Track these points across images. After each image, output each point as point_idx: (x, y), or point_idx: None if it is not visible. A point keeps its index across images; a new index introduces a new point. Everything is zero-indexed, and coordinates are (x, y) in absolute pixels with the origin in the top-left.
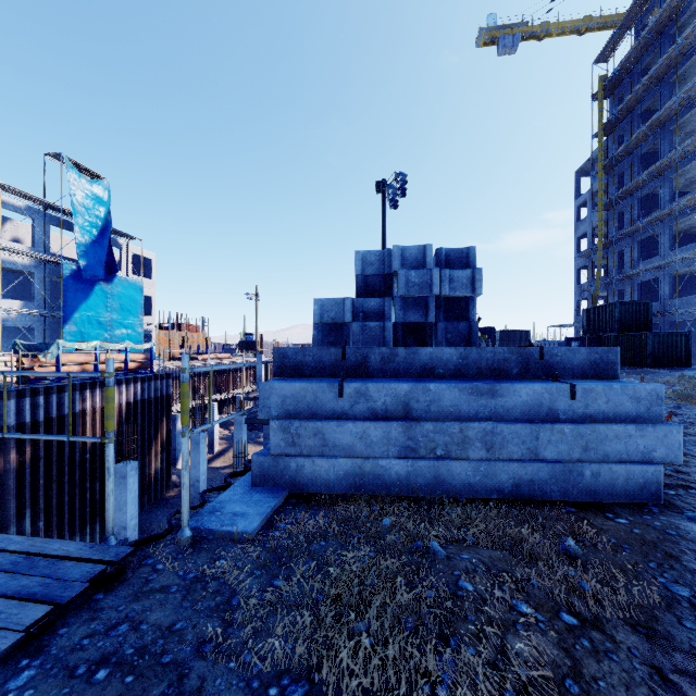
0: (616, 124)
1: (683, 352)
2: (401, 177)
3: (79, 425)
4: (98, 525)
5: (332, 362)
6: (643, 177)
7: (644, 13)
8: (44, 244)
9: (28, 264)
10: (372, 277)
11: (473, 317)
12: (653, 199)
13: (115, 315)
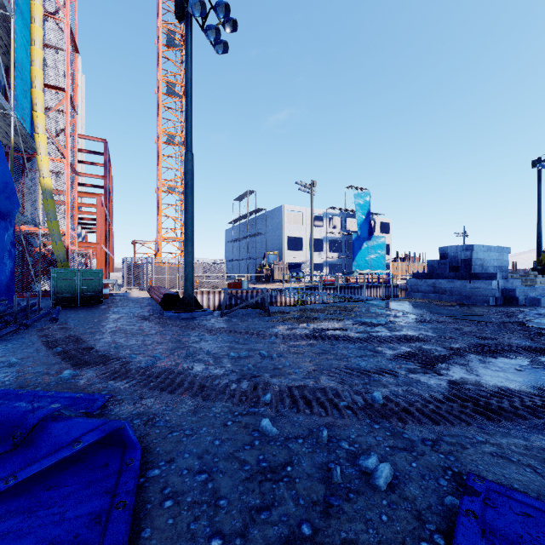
0: None
1: None
2: None
3: None
4: None
5: (424, 276)
6: None
7: None
8: (345, 227)
9: (340, 237)
10: (444, 254)
11: (471, 264)
12: None
13: (372, 256)
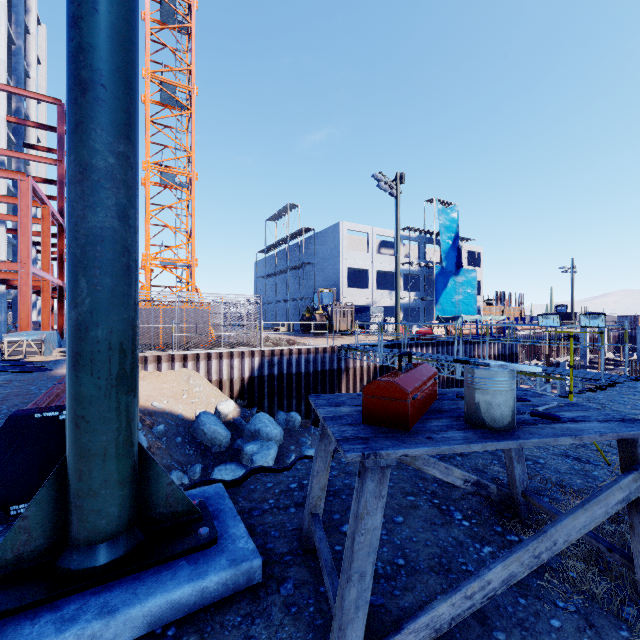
0: None
1: None
2: None
3: None
4: None
5: None
6: None
7: None
8: (423, 256)
9: (417, 270)
10: None
11: None
12: None
13: (460, 297)
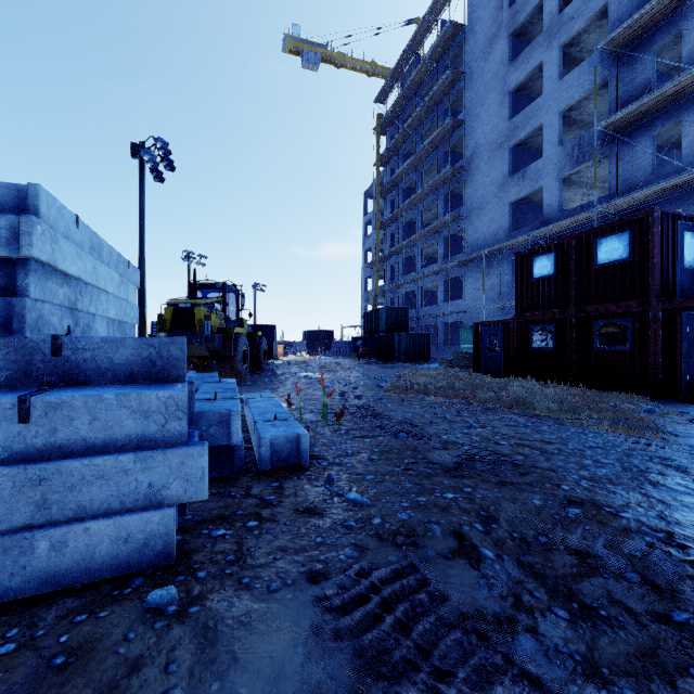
0: (389, 158)
1: (425, 350)
2: (162, 145)
3: None
4: None
5: None
6: (405, 206)
7: (407, 72)
8: None
9: None
10: None
11: (26, 291)
12: (413, 226)
13: None
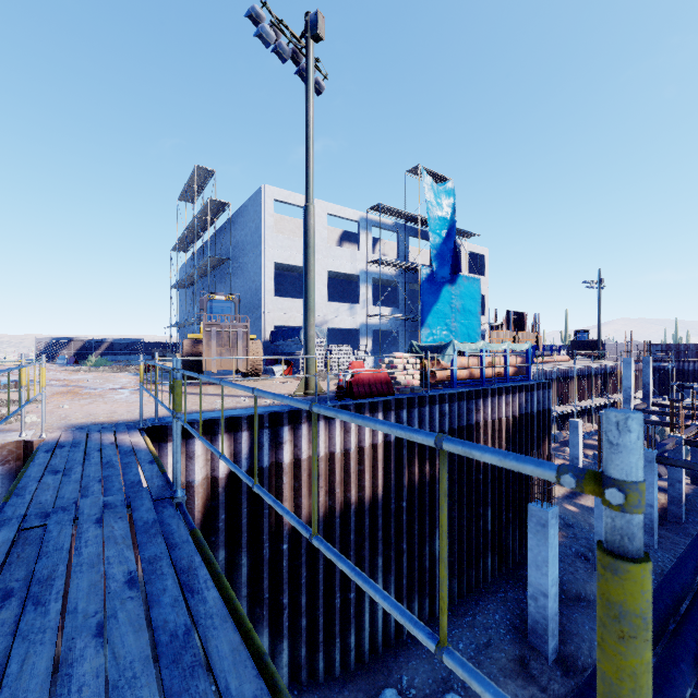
0: None
1: None
2: None
3: (473, 439)
4: (489, 560)
5: None
6: None
7: None
8: (404, 254)
9: (395, 274)
10: None
11: None
12: None
13: (458, 316)
